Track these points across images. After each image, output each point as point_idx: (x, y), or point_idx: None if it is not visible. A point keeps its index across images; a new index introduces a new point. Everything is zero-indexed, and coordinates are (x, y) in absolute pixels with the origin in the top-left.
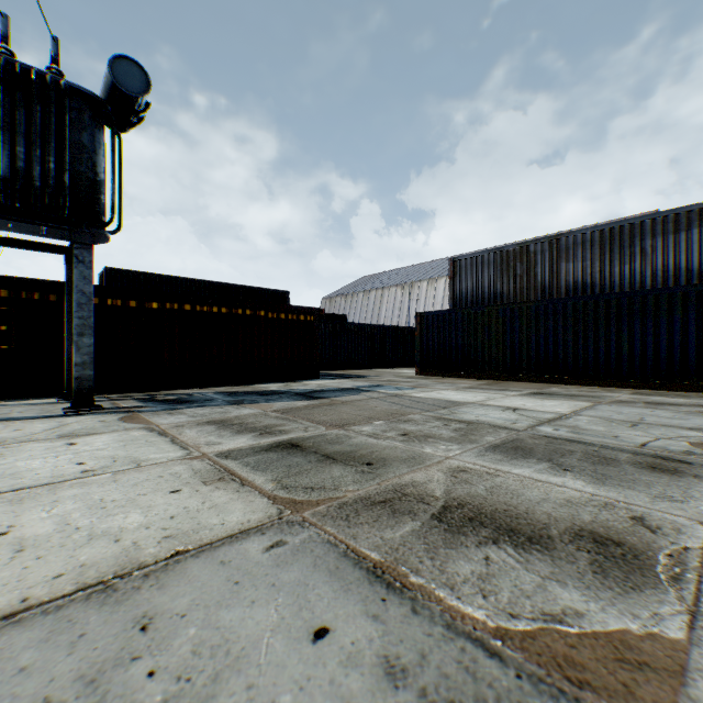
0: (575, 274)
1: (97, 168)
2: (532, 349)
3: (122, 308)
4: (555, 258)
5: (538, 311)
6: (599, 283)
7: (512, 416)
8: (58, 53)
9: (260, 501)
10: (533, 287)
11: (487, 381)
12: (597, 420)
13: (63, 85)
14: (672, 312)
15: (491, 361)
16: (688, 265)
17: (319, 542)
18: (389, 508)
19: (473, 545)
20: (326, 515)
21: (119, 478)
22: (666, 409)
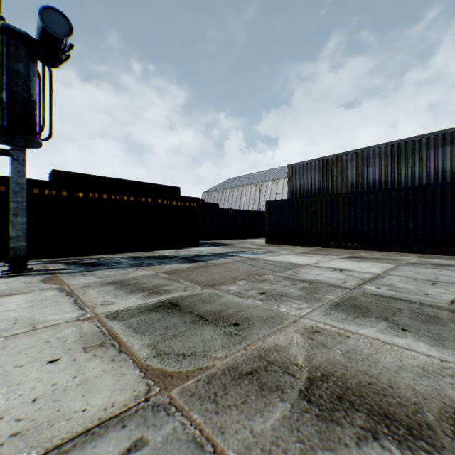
0: (373, 175)
1: (31, 91)
2: (345, 226)
3: (56, 196)
4: (360, 164)
5: (350, 200)
6: (390, 181)
7: (341, 276)
8: (0, 3)
9: (132, 373)
10: (345, 184)
11: (314, 248)
12: (404, 279)
13: (1, 24)
14: (444, 200)
15: (317, 234)
16: (451, 168)
17: (182, 439)
18: (256, 381)
19: (353, 442)
20: (194, 394)
21: (8, 344)
22: (448, 269)
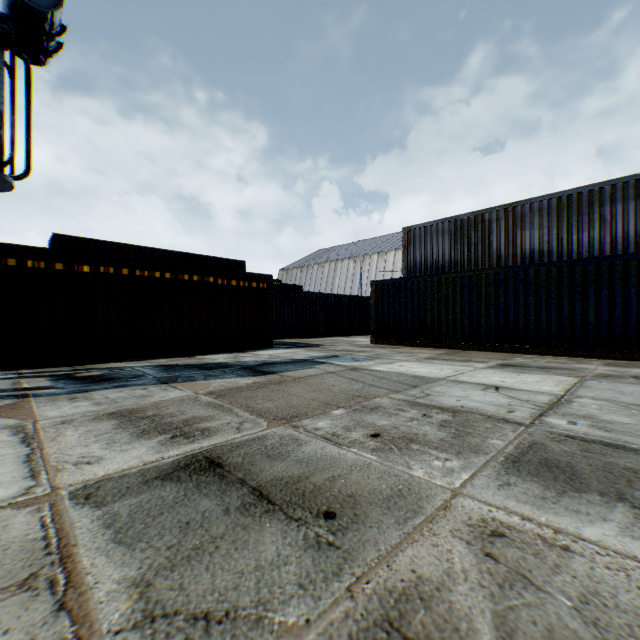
0: (531, 241)
1: None
2: (491, 318)
3: (46, 270)
4: (510, 226)
5: (498, 278)
6: (556, 251)
7: (500, 400)
8: None
9: None
10: (488, 255)
11: (445, 350)
12: (606, 404)
13: None
14: None
15: (448, 330)
16: None
17: None
18: None
19: None
20: None
21: None
22: None
